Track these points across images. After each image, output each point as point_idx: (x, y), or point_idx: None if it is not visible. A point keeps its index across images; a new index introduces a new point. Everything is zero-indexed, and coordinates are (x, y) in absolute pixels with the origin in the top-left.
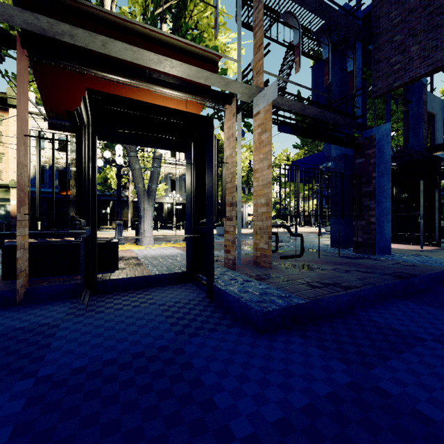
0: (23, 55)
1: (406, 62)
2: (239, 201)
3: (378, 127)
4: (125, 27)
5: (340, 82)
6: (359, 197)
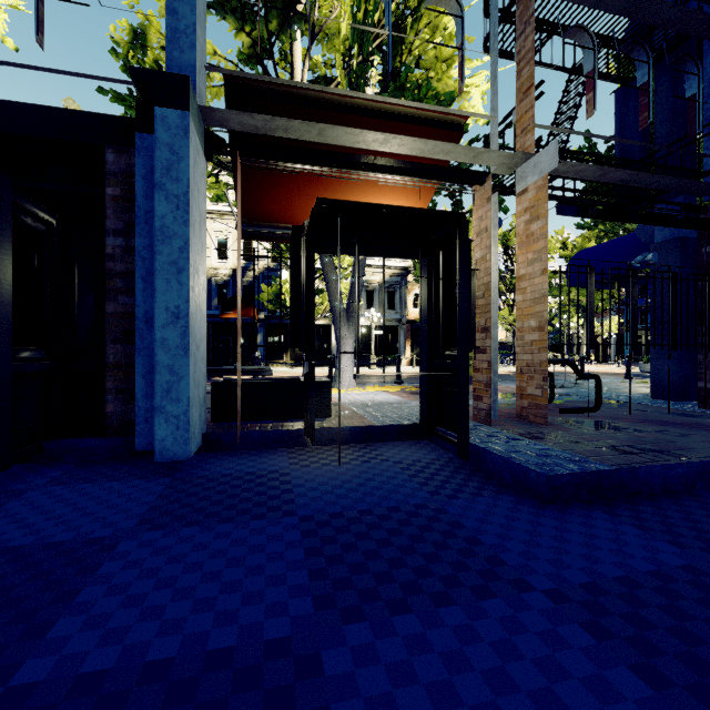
0: (238, 163)
1: None
2: (494, 324)
3: None
4: (342, 103)
5: (672, 113)
6: (709, 312)
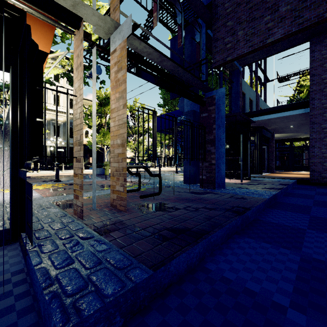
0: None
1: (235, 43)
2: (94, 141)
3: (216, 90)
4: None
5: (191, 53)
6: (203, 143)
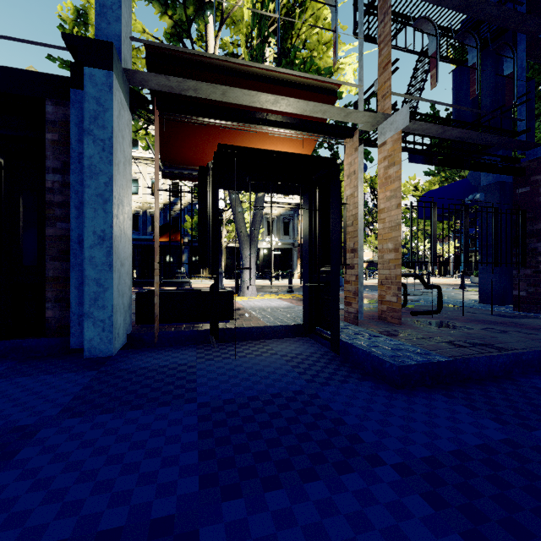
0: (157, 115)
1: None
2: (361, 246)
3: None
4: (241, 71)
5: (494, 88)
6: (521, 238)
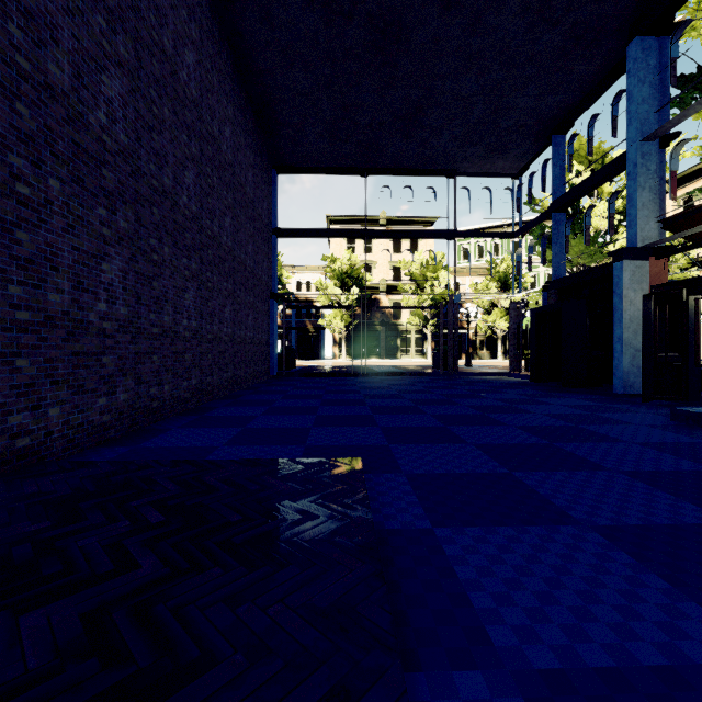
0: (659, 262)
1: None
2: None
3: None
4: None
5: None
6: None
